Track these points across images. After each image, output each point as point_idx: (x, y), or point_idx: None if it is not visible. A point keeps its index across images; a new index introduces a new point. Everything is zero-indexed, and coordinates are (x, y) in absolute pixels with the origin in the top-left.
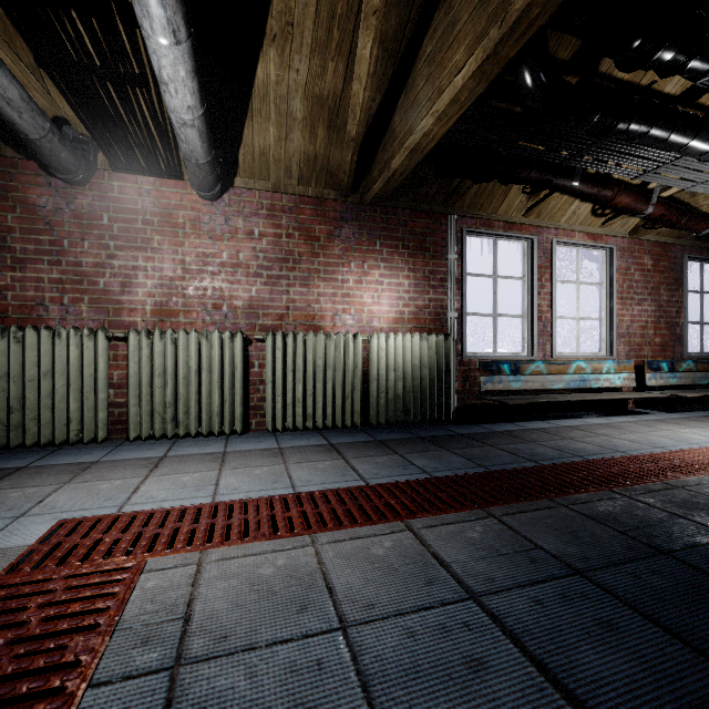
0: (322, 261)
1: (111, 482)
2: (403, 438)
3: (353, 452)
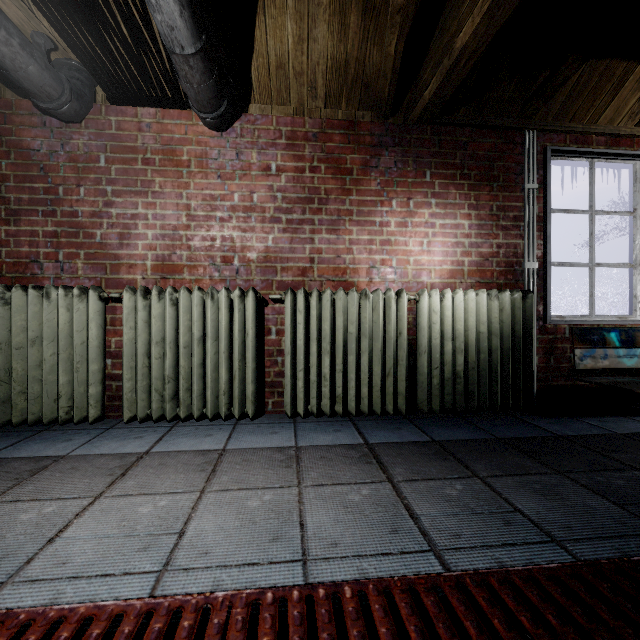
0: (355, 200)
1: (42, 506)
2: (473, 438)
3: (404, 466)
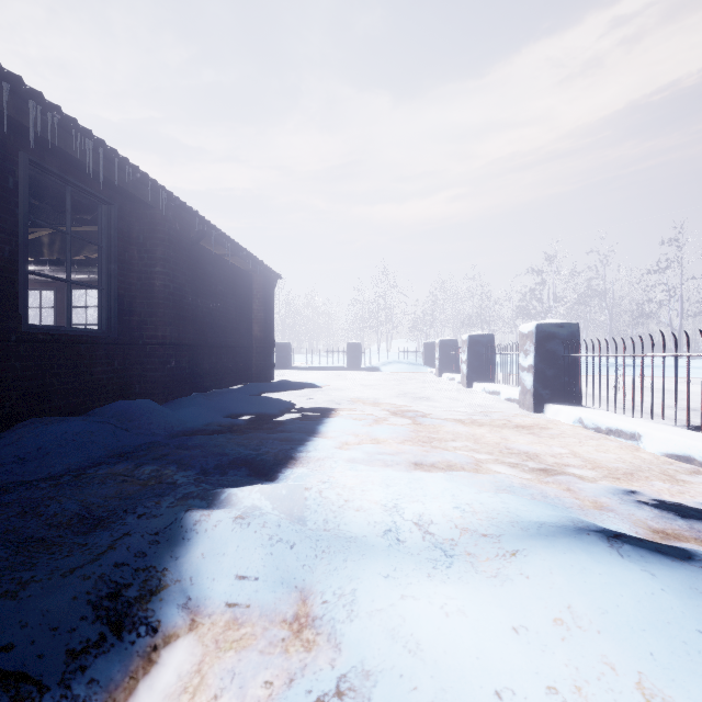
0: None
1: None
2: None
3: None
